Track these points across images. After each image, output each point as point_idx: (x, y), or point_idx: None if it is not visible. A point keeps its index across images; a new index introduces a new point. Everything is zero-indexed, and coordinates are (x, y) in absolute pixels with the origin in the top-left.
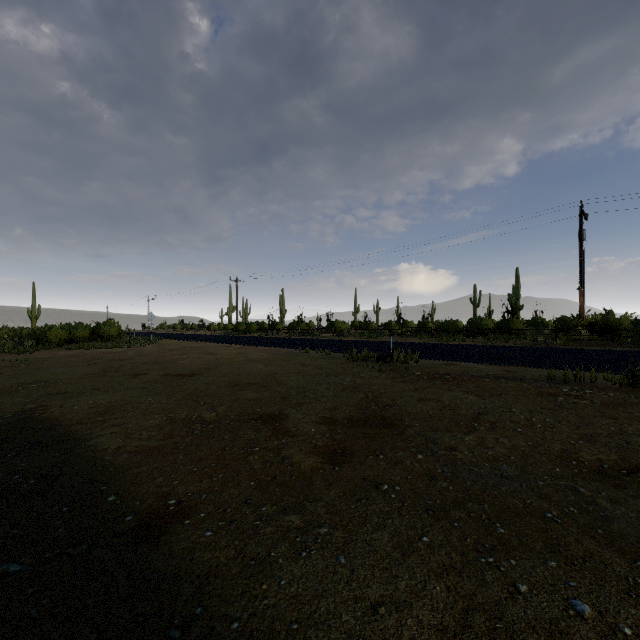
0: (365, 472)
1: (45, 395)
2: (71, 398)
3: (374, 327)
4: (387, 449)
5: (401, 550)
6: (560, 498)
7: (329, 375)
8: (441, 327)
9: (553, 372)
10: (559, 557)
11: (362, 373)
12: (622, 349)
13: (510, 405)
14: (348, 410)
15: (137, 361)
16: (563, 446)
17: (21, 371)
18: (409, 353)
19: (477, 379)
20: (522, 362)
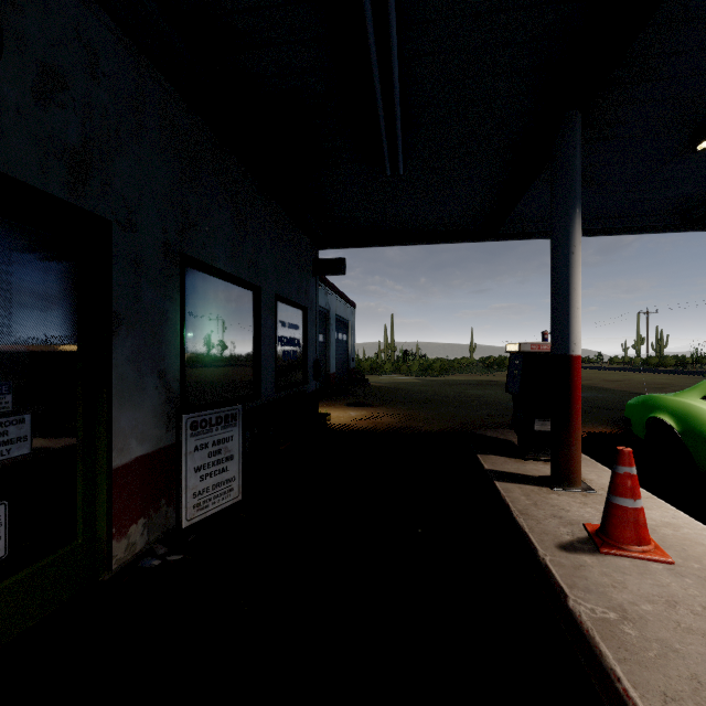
0: None
1: None
2: None
3: None
4: None
5: None
6: None
7: None
8: None
9: None
10: None
11: None
12: None
13: None
14: None
15: None
16: None
17: None
18: None
19: None
20: None
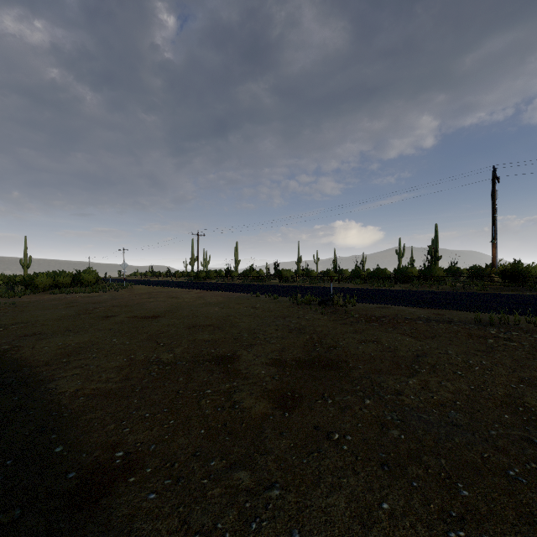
0: (315, 419)
1: (21, 336)
2: (44, 339)
3: (314, 274)
4: (335, 393)
5: (360, 521)
6: (518, 451)
7: (277, 317)
8: (372, 274)
9: (479, 315)
10: (536, 531)
11: (306, 315)
12: (532, 294)
13: (445, 347)
14: (295, 351)
15: (109, 304)
16: (505, 390)
17: (6, 313)
18: (347, 297)
19: (410, 321)
20: (448, 305)
